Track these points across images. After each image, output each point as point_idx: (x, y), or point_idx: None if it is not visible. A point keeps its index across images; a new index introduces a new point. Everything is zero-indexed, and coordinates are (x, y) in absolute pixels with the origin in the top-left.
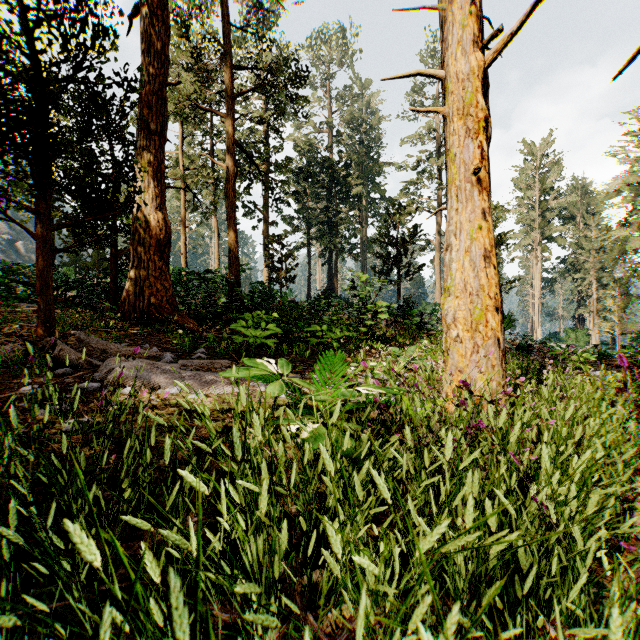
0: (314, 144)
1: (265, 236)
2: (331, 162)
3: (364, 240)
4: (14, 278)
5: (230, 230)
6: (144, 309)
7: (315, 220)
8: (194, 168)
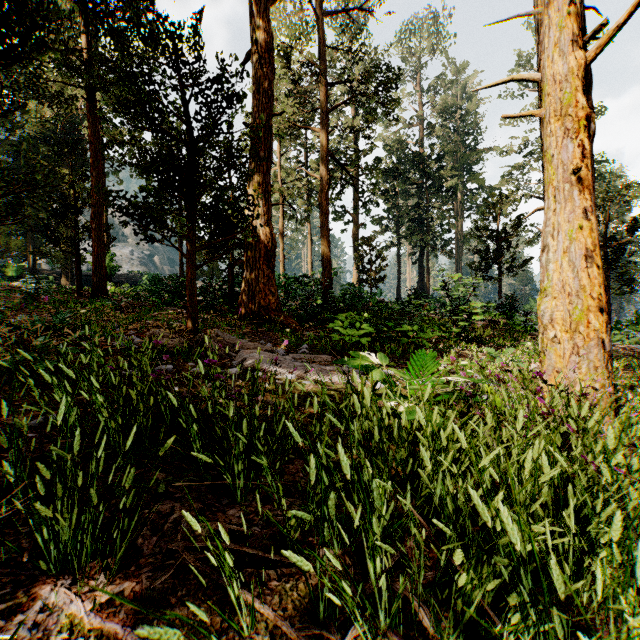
0: (404, 141)
1: (354, 238)
2: (422, 157)
3: (459, 235)
4: (162, 287)
5: (323, 236)
6: (255, 311)
7: (405, 218)
8: (291, 181)
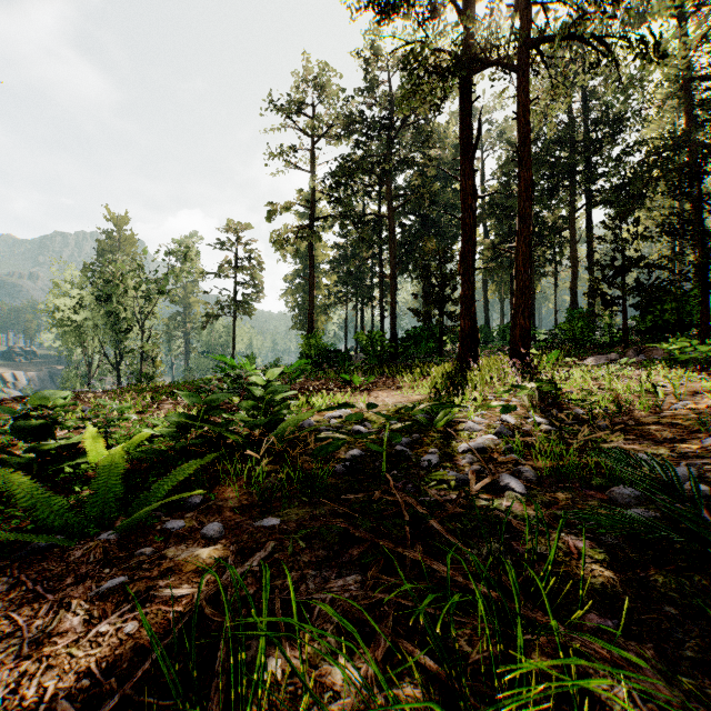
0: None
1: None
2: None
3: None
4: None
5: None
6: None
7: None
8: None
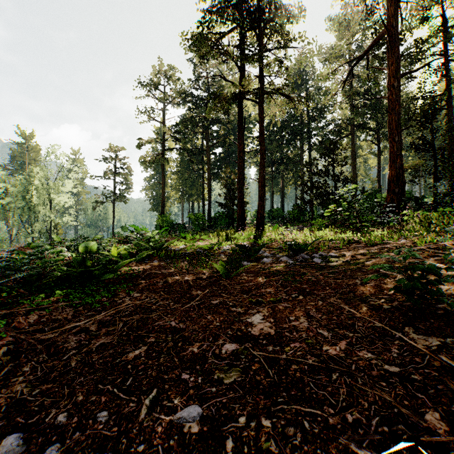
0: None
1: None
2: None
3: None
4: None
5: None
6: None
7: None
8: None
